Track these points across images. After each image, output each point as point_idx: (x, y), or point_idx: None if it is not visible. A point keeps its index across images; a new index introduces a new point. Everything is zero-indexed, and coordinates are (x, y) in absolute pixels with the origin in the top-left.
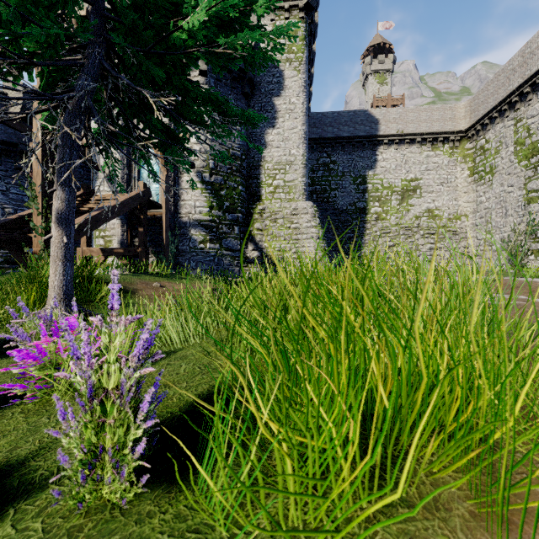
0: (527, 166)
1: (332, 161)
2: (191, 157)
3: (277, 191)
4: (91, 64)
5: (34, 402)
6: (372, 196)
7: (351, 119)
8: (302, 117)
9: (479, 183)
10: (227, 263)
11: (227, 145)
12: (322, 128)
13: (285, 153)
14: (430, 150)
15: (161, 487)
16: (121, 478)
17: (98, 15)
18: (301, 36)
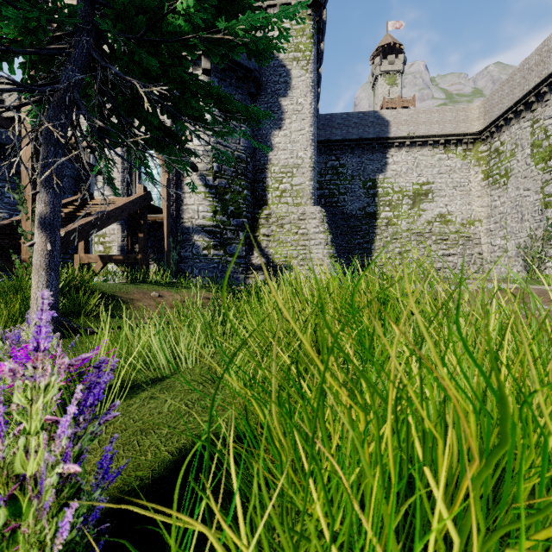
0: (544, 169)
1: (341, 164)
2: (194, 159)
3: (284, 195)
4: (78, 53)
5: None
6: (382, 201)
7: (361, 120)
8: (310, 118)
9: (494, 187)
10: (232, 270)
11: (232, 147)
12: (330, 130)
13: (292, 156)
14: (443, 153)
15: None
16: None
17: (87, 0)
18: (308, 34)
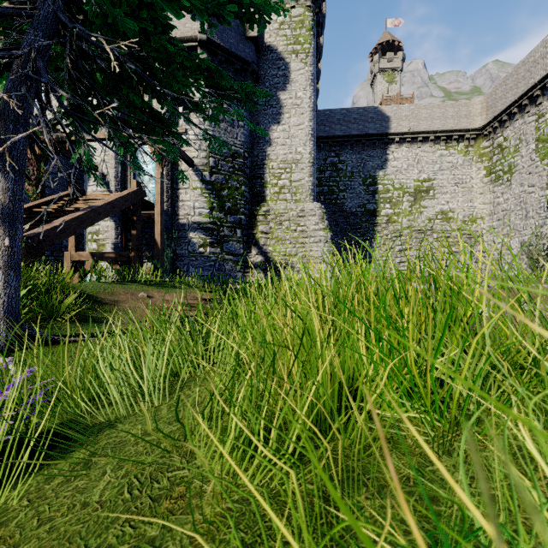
0: None
1: (340, 160)
2: (190, 154)
3: (282, 192)
4: (43, 15)
5: None
6: (383, 198)
7: (361, 116)
8: (309, 112)
9: (496, 183)
10: (229, 268)
11: (229, 142)
12: (329, 126)
13: (291, 151)
14: (444, 149)
15: None
16: None
17: None
18: (308, 26)
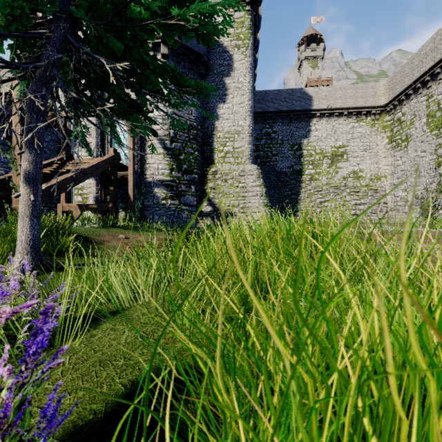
0: (438, 135)
1: (273, 131)
2: (155, 127)
3: (227, 156)
4: (56, 37)
5: None
6: (307, 160)
7: (289, 96)
8: (248, 94)
9: (396, 149)
10: (185, 216)
11: (185, 117)
12: (264, 103)
13: (234, 124)
14: (355, 122)
15: None
16: None
17: None
18: (247, 26)
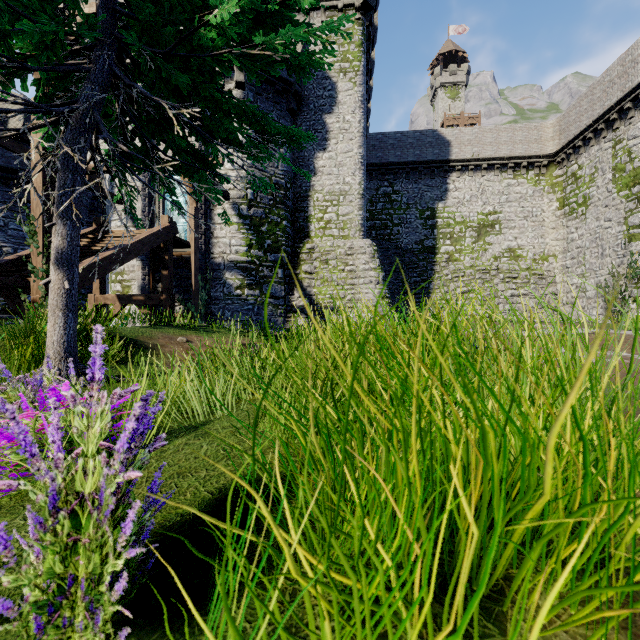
0: (628, 196)
1: (394, 191)
2: (226, 185)
3: (329, 227)
4: (99, 69)
5: (11, 495)
6: (442, 233)
7: (417, 140)
8: (359, 138)
9: (570, 217)
10: (269, 312)
11: (269, 171)
12: (382, 151)
13: (338, 181)
14: (512, 177)
15: (153, 636)
16: (95, 626)
17: (108, 10)
18: (357, 41)
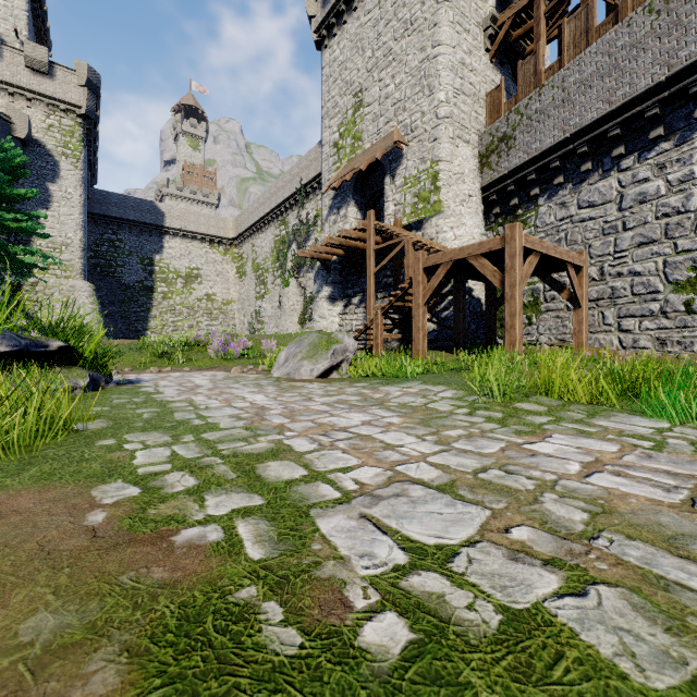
0: (256, 276)
1: (118, 239)
2: None
3: (52, 267)
4: None
5: None
6: (160, 277)
7: (138, 205)
8: (80, 207)
9: (241, 280)
10: None
11: None
12: (107, 206)
13: (61, 235)
14: (209, 248)
15: None
16: None
17: None
18: (79, 138)
